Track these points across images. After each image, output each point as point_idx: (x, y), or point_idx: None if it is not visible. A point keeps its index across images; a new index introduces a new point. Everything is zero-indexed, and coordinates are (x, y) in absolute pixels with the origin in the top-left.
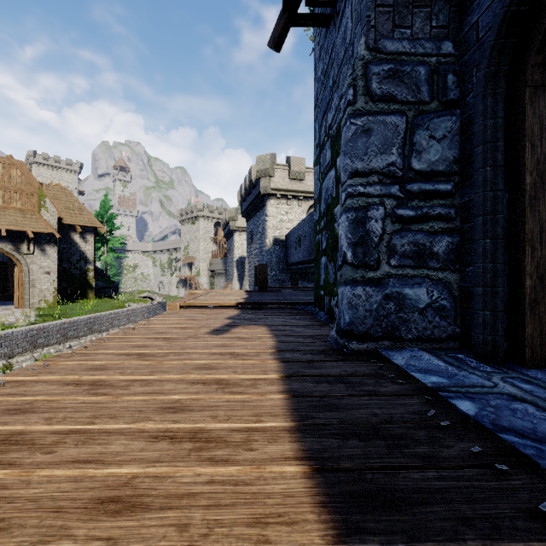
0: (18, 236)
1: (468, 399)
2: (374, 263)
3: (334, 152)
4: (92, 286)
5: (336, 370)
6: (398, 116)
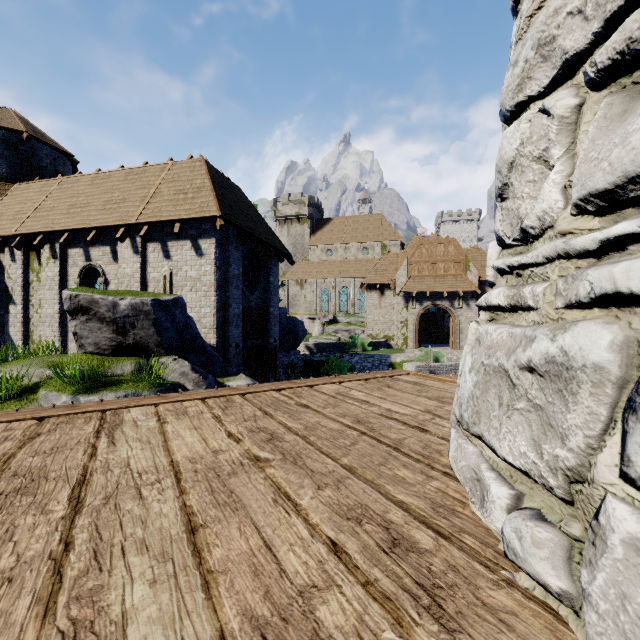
0: (452, 295)
1: None
2: None
3: None
4: None
5: None
6: None
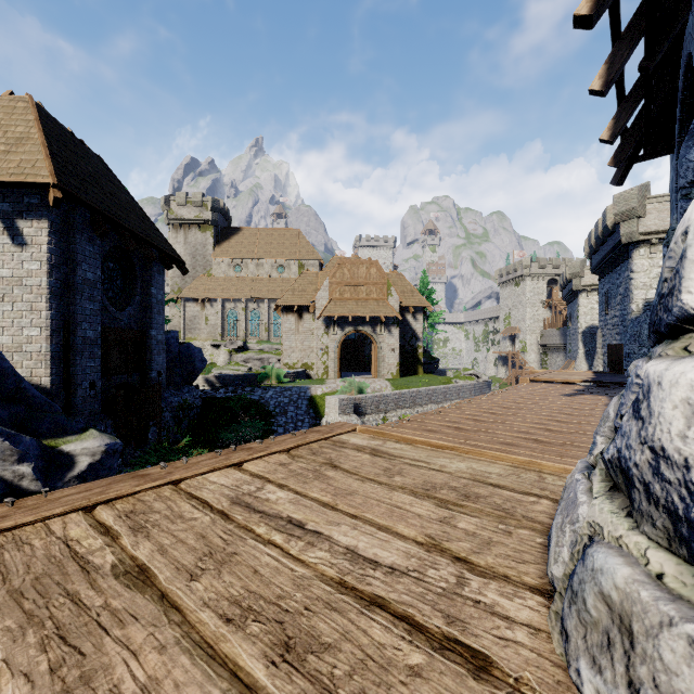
0: (374, 321)
1: None
2: None
3: None
4: (421, 361)
5: None
6: None
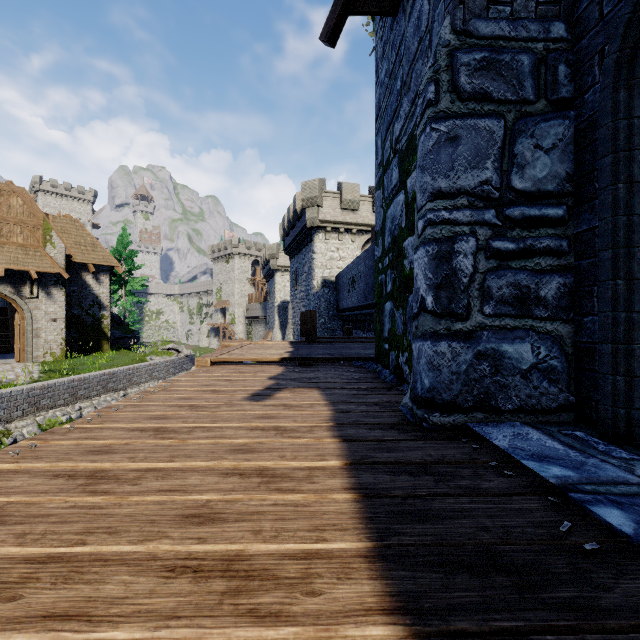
0: (19, 277)
1: (615, 505)
2: (462, 311)
3: (404, 171)
4: (107, 336)
5: (417, 454)
6: (494, 119)
